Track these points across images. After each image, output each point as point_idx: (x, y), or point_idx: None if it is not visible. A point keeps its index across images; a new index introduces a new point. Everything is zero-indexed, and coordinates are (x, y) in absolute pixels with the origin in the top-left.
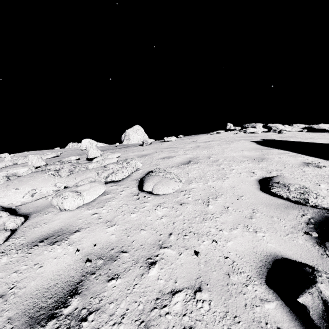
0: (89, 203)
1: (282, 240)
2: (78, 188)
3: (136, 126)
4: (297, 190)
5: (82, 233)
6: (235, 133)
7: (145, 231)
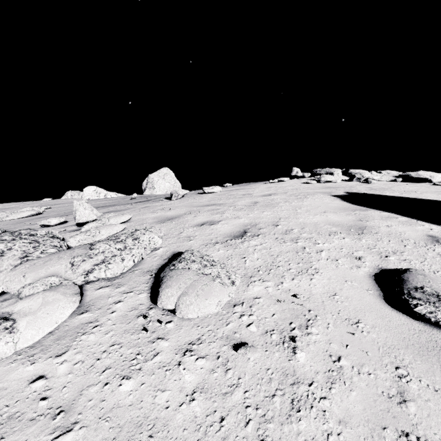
0: (39, 340)
1: None
2: (16, 306)
3: (164, 169)
4: None
5: None
6: (305, 182)
7: None
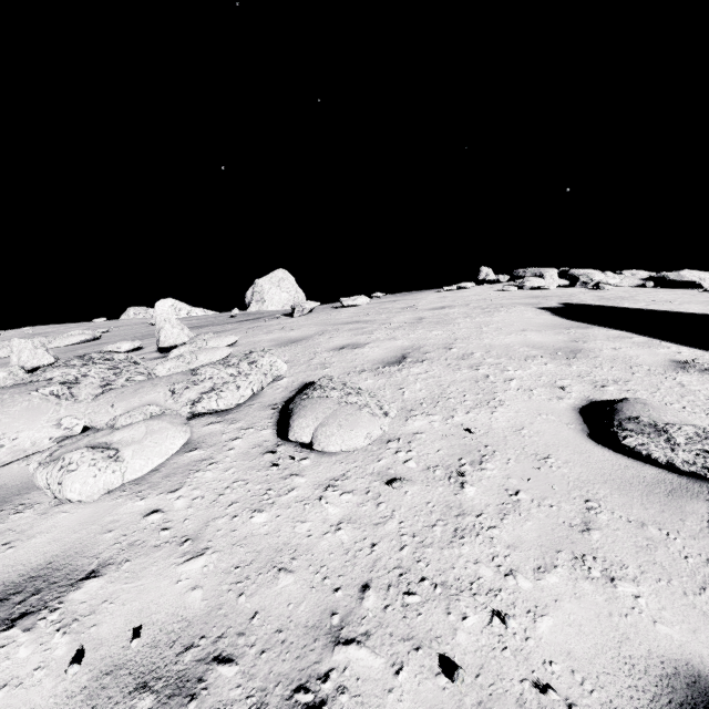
0: (143, 477)
1: (696, 612)
2: (114, 435)
3: (278, 271)
4: (693, 444)
5: (106, 581)
6: (499, 289)
7: (290, 576)
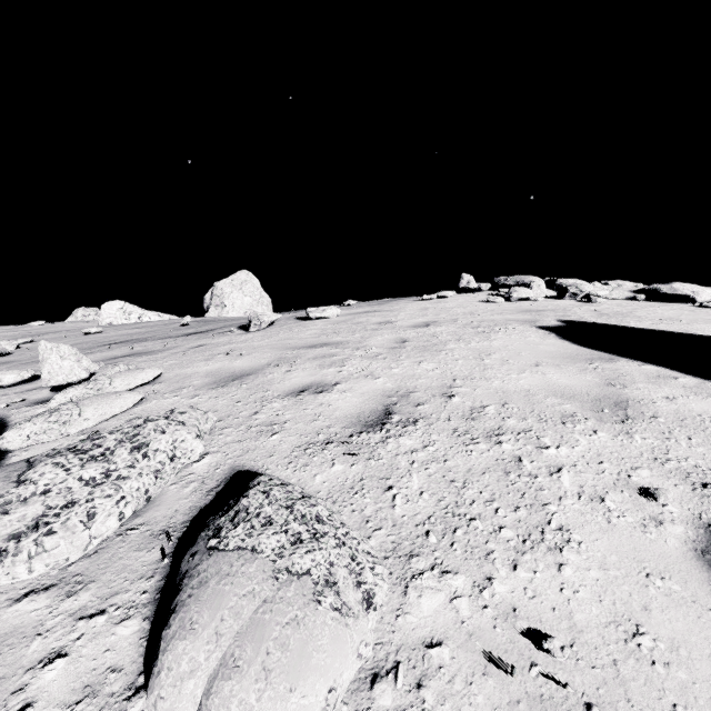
0: None
1: None
2: None
3: (241, 272)
4: None
5: None
6: (483, 299)
7: None
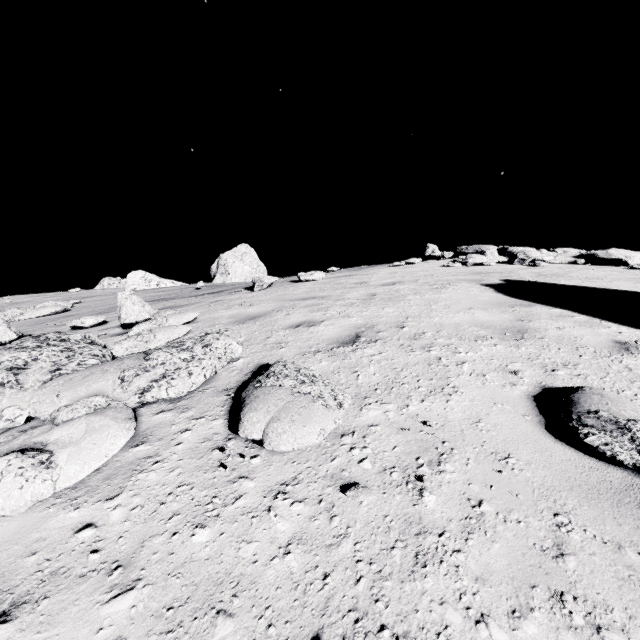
0: (82, 480)
1: None
2: (51, 434)
3: (242, 246)
4: None
5: (16, 629)
6: (444, 265)
7: (229, 622)
